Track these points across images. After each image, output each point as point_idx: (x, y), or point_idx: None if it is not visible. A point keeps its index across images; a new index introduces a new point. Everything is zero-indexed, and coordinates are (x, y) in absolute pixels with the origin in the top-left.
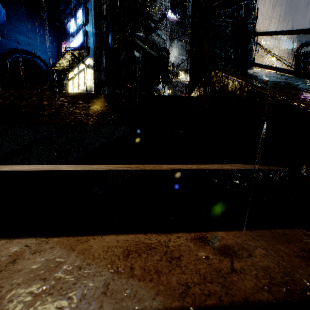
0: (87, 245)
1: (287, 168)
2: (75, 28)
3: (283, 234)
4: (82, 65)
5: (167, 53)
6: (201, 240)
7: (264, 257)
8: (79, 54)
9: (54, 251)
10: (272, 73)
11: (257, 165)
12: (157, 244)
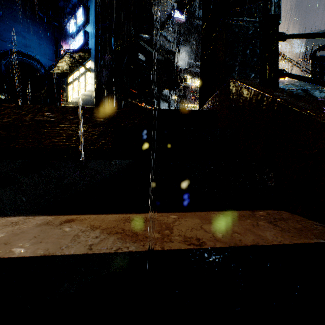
0: None
1: None
2: (75, 28)
3: None
4: (82, 68)
5: (174, 56)
6: None
7: None
8: (79, 56)
9: None
10: (307, 85)
11: (302, 217)
12: None
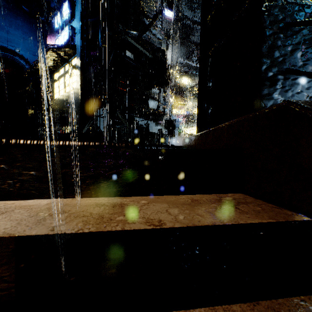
0: None
1: None
2: (60, 23)
3: None
4: (68, 65)
5: (163, 54)
6: None
7: None
8: (64, 53)
9: None
10: None
11: None
12: None
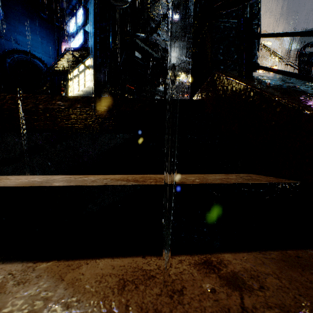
0: (78, 272)
1: (298, 182)
2: (75, 28)
3: (296, 257)
4: (82, 66)
5: (168, 54)
6: (206, 265)
7: (278, 290)
8: (79, 55)
9: (40, 282)
10: (279, 77)
11: (264, 176)
12: (157, 271)
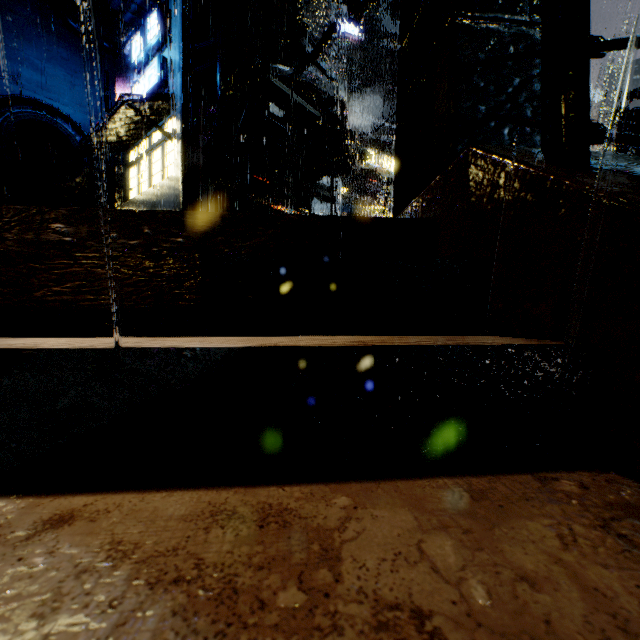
0: None
1: None
2: (142, 53)
3: None
4: (157, 134)
5: (340, 109)
6: None
7: None
8: (150, 109)
9: None
10: None
11: None
12: None
